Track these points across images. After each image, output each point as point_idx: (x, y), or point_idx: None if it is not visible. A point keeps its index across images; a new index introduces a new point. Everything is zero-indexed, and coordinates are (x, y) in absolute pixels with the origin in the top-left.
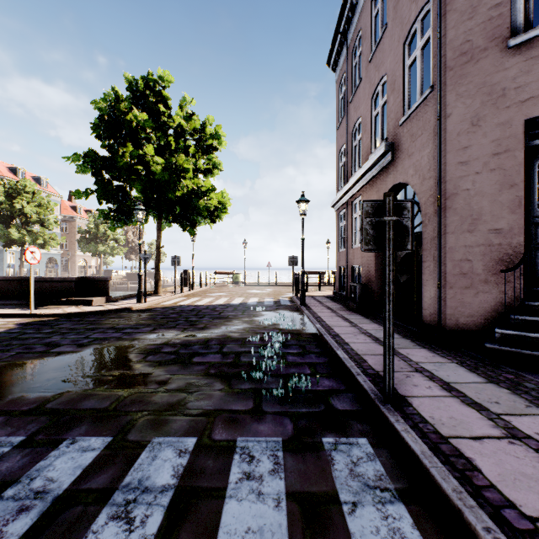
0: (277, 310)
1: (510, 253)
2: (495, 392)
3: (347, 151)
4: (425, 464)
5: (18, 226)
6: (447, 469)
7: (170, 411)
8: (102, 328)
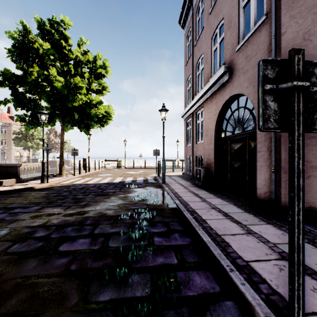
0: (145, 187)
1: None
2: None
3: (192, 78)
4: None
5: None
6: None
7: None
8: None
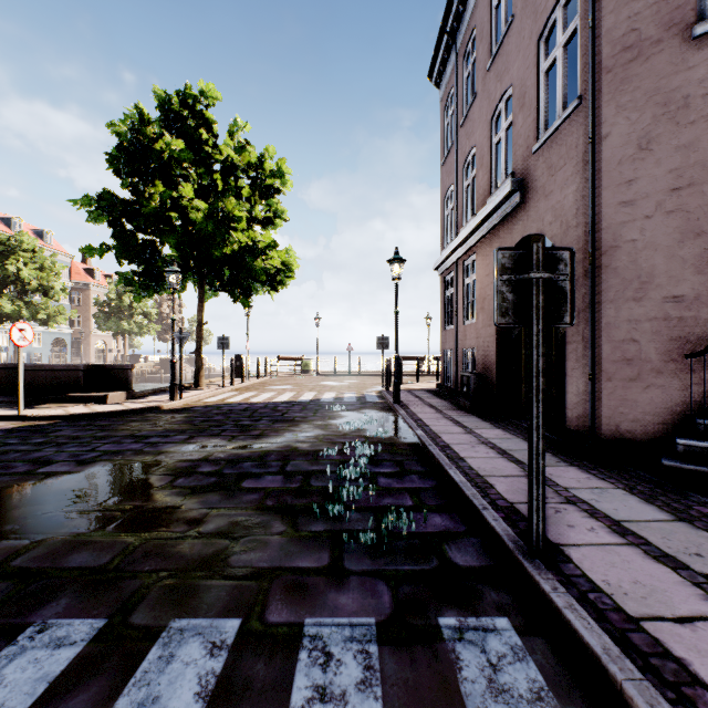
0: (362, 409)
1: (696, 330)
2: (691, 537)
3: (456, 193)
4: (614, 673)
5: (13, 295)
6: (651, 683)
7: (202, 571)
8: (116, 437)
